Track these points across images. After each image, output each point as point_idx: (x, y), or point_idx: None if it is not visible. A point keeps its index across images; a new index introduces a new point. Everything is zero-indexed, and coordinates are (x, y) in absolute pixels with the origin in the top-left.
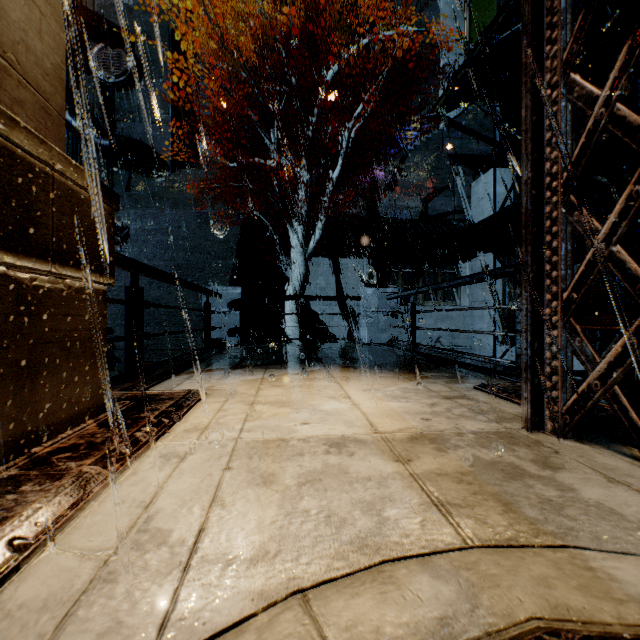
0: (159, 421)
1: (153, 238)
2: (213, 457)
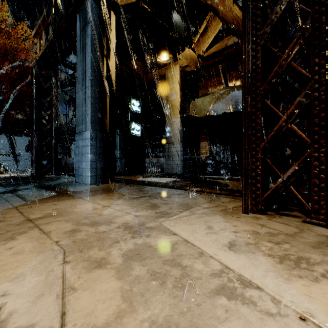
0: None
1: None
2: None
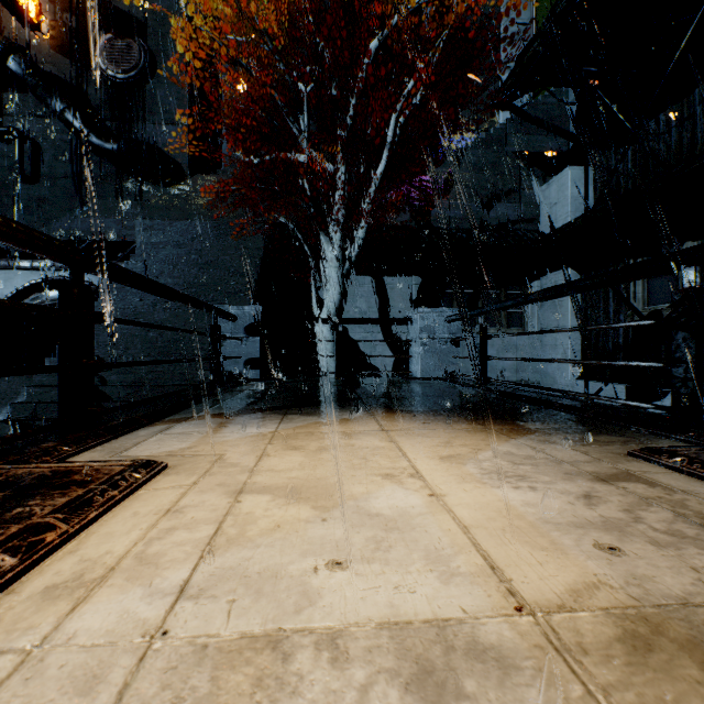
0: None
1: (161, 252)
2: None
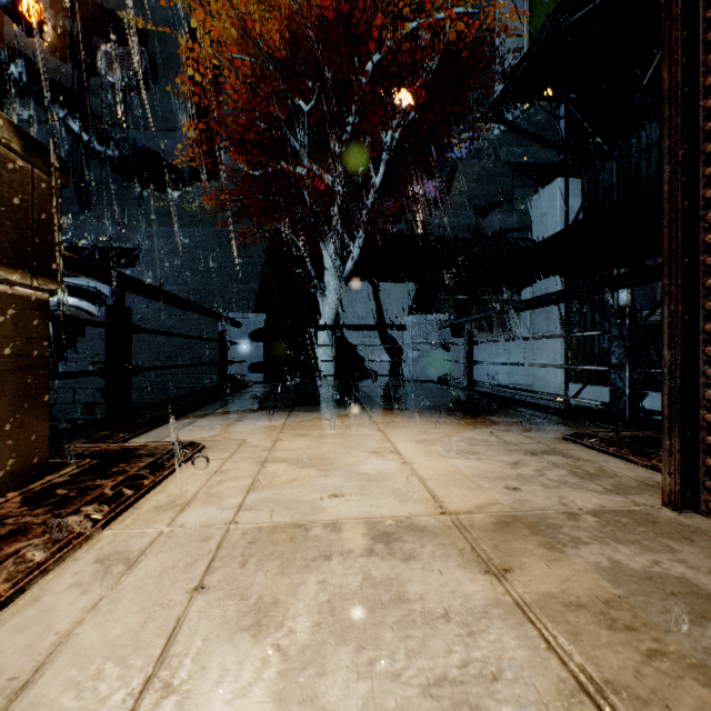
0: (116, 493)
1: (166, 259)
2: (182, 562)
